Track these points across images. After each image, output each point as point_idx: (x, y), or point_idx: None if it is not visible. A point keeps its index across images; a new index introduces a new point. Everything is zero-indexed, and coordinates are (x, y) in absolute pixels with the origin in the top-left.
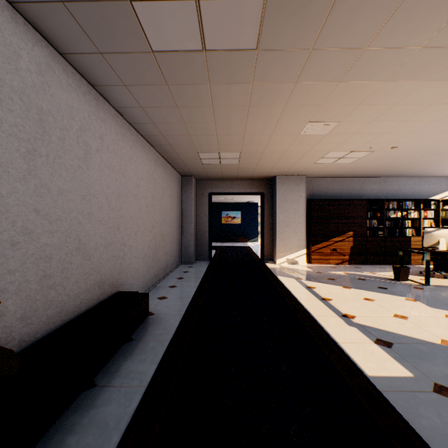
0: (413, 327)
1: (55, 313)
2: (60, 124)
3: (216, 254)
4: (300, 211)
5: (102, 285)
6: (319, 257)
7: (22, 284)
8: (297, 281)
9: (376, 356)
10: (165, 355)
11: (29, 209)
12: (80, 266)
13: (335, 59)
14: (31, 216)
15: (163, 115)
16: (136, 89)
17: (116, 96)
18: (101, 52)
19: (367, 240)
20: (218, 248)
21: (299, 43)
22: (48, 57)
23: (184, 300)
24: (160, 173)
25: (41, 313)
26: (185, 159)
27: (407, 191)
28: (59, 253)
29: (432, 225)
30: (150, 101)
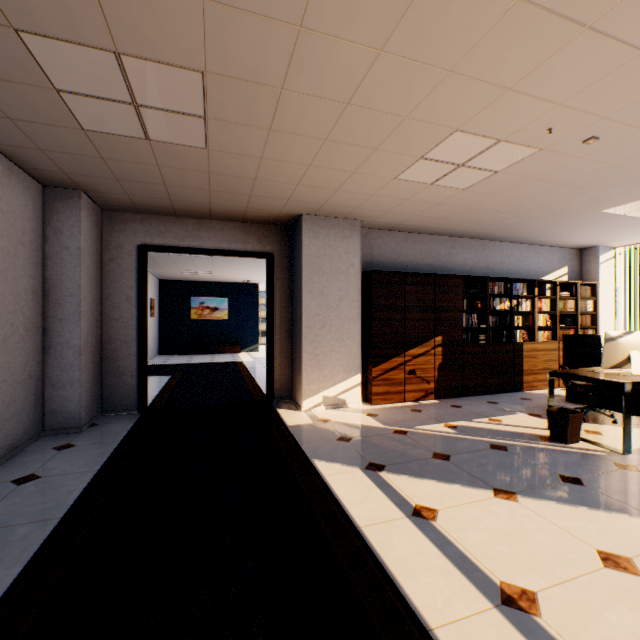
0: None
1: None
2: None
3: (167, 388)
4: (351, 293)
5: None
6: (386, 390)
7: None
8: (373, 479)
9: None
10: None
11: None
12: None
13: None
14: None
15: None
16: None
17: None
18: None
19: (463, 351)
20: (177, 371)
21: None
22: None
23: None
24: None
25: None
26: None
27: (512, 266)
28: None
29: (548, 323)
30: None
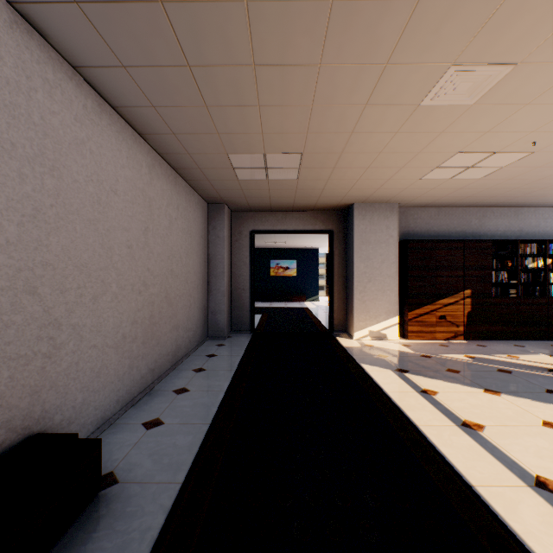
0: None
1: None
2: None
3: (262, 321)
4: (390, 257)
5: None
6: (419, 329)
7: None
8: (399, 375)
9: None
10: None
11: None
12: None
13: None
14: None
15: (136, 35)
16: None
17: None
18: None
19: (492, 302)
20: (264, 312)
21: None
22: None
23: (194, 431)
24: (163, 191)
25: None
26: (208, 170)
27: (549, 228)
28: None
29: None
30: None
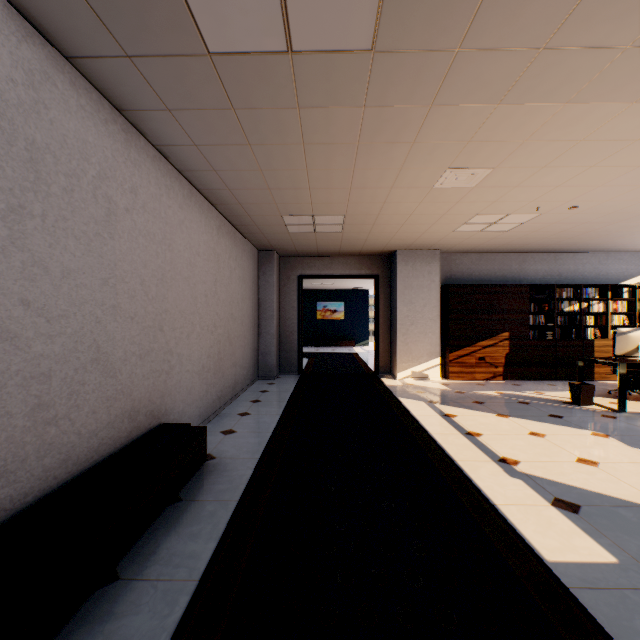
0: (608, 480)
1: (57, 463)
2: (65, 168)
3: (309, 364)
4: (432, 301)
5: (135, 416)
6: (460, 370)
7: (0, 419)
8: (429, 405)
9: (557, 528)
10: (230, 526)
11: (11, 300)
12: (99, 387)
13: (494, 66)
14: (16, 311)
15: (229, 157)
16: (186, 117)
17: (156, 128)
18: (128, 55)
19: (529, 344)
20: (311, 356)
21: (438, 39)
22: (45, 62)
23: (261, 436)
24: (226, 247)
25: (33, 463)
26: (263, 226)
27: (587, 273)
28: (64, 368)
29: (626, 323)
30: (208, 136)
